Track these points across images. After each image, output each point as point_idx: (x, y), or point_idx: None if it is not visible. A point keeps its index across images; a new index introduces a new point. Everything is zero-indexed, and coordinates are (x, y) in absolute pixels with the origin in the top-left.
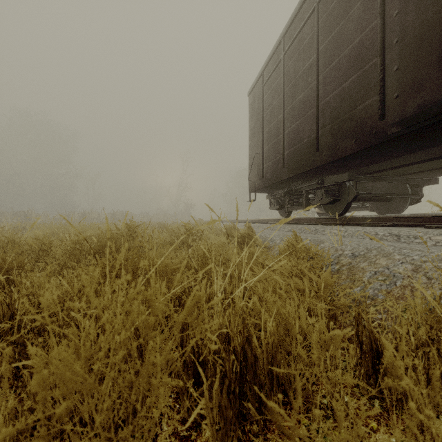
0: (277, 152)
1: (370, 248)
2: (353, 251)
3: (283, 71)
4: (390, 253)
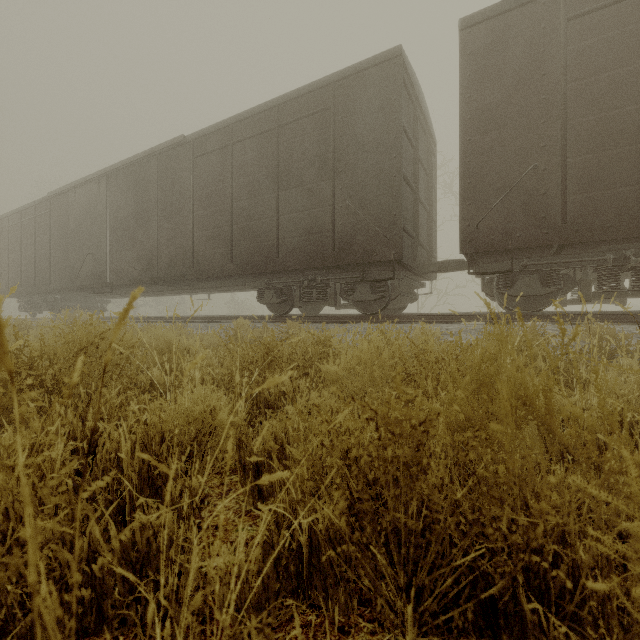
0: (18, 277)
1: None
2: None
3: (21, 231)
4: None
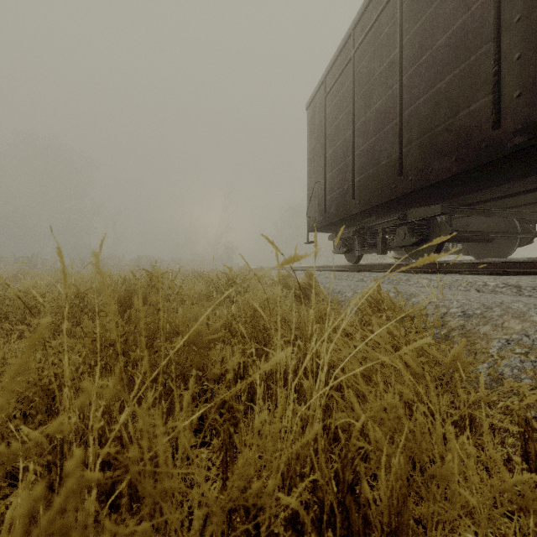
0: (344, 179)
1: (488, 304)
2: (464, 308)
3: (353, 74)
4: (523, 313)
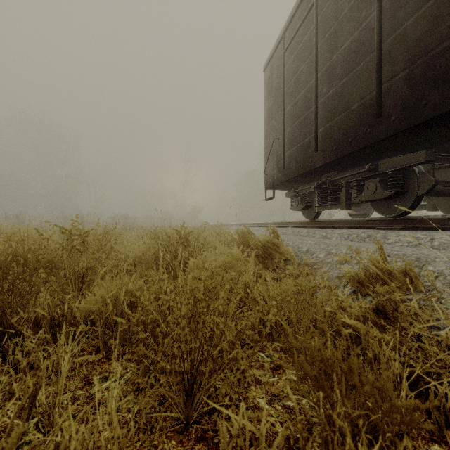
0: (305, 132)
1: None
2: None
3: (316, 19)
4: None
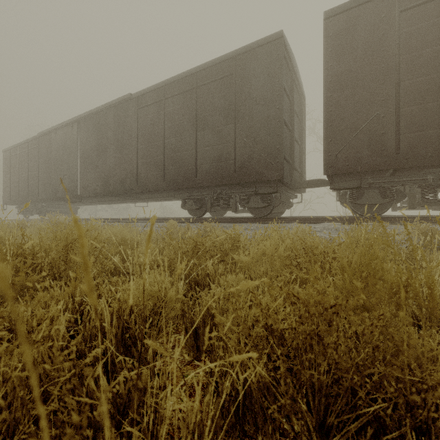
0: (17, 191)
1: None
2: None
3: (19, 159)
4: None
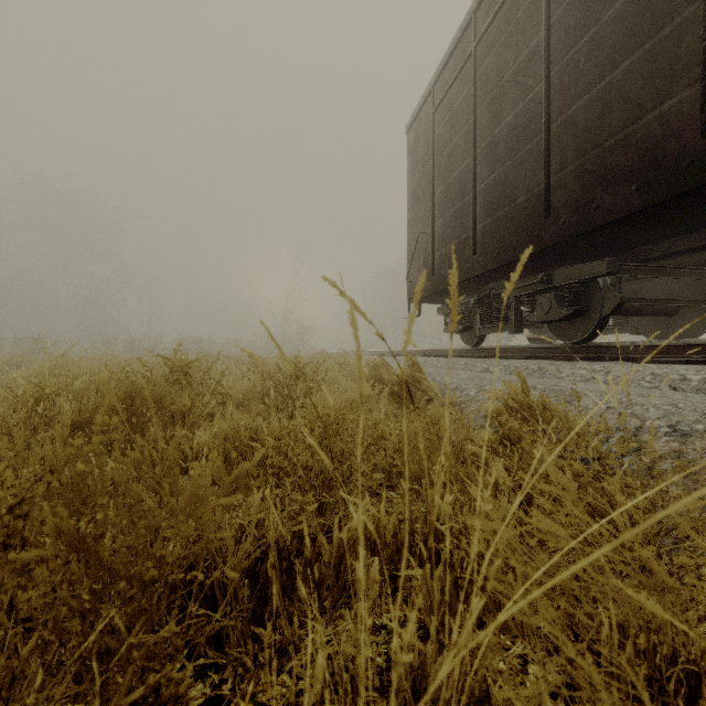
0: (461, 226)
1: None
2: (671, 420)
3: (474, 76)
4: None
